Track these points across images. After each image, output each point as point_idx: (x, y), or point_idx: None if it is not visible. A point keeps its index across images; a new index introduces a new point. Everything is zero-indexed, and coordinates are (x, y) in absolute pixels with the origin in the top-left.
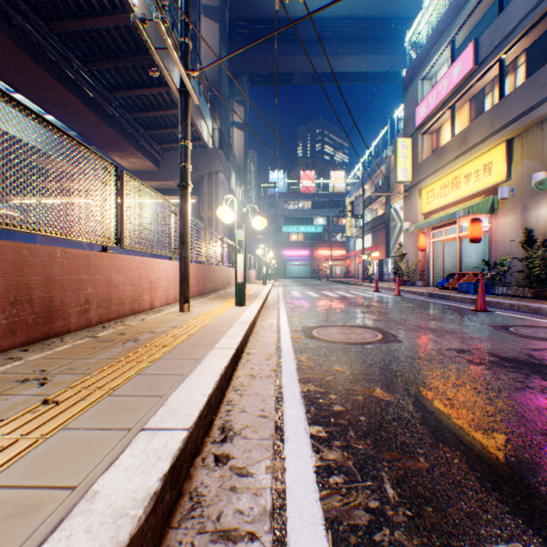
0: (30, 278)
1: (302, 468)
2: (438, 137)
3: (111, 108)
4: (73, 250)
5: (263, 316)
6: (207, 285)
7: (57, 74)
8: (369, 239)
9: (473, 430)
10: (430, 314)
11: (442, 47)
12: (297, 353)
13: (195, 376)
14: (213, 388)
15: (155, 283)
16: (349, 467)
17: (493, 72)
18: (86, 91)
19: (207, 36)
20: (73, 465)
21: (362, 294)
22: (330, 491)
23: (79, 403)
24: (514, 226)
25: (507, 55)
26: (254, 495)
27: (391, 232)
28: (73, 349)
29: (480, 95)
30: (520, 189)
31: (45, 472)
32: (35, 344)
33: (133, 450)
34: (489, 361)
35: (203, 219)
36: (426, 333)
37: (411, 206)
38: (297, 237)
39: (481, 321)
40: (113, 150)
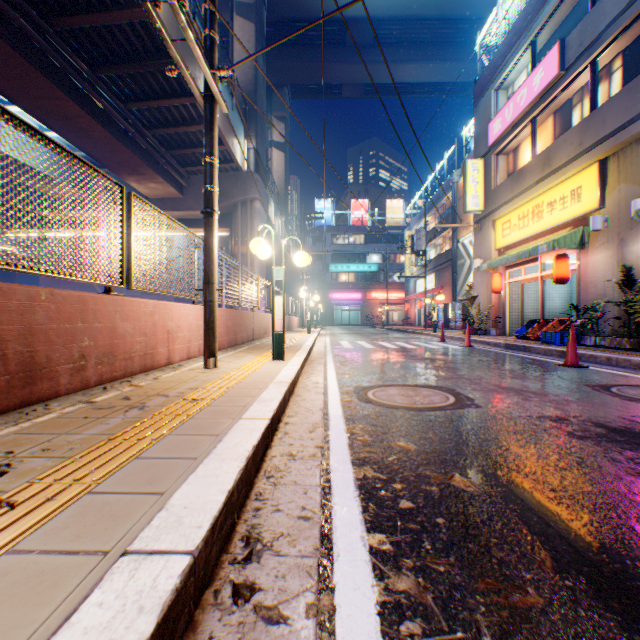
0: (2, 327)
1: (360, 608)
2: (515, 157)
3: (125, 123)
4: (64, 292)
5: (307, 373)
6: (239, 334)
7: (59, 81)
8: (432, 280)
9: (595, 540)
10: (510, 371)
11: (520, 50)
12: (349, 422)
13: (212, 461)
14: (235, 480)
15: (174, 332)
16: (429, 604)
17: (583, 79)
18: (95, 102)
19: (240, 38)
20: (4, 624)
21: (426, 345)
22: None
23: (44, 506)
24: (609, 264)
25: (600, 59)
26: None
27: (459, 271)
28: (59, 419)
29: (567, 107)
30: (617, 219)
31: None
32: (9, 414)
33: (103, 594)
34: (595, 434)
35: (236, 255)
36: (509, 395)
37: (483, 240)
38: (348, 277)
39: (574, 379)
40: (128, 174)
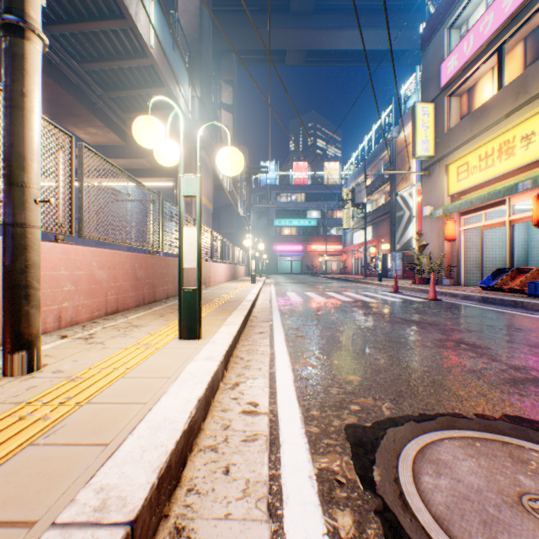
0: None
1: None
2: (471, 97)
3: None
4: None
5: (238, 365)
6: (160, 286)
7: None
8: (369, 232)
9: None
10: None
11: None
12: None
13: None
14: None
15: None
16: None
17: None
18: None
19: None
20: None
21: (383, 297)
22: None
23: None
24: None
25: None
26: None
27: (398, 222)
28: None
29: None
30: None
31: None
32: None
33: None
34: None
35: None
36: None
37: (433, 186)
38: (290, 231)
39: None
40: (63, 115)
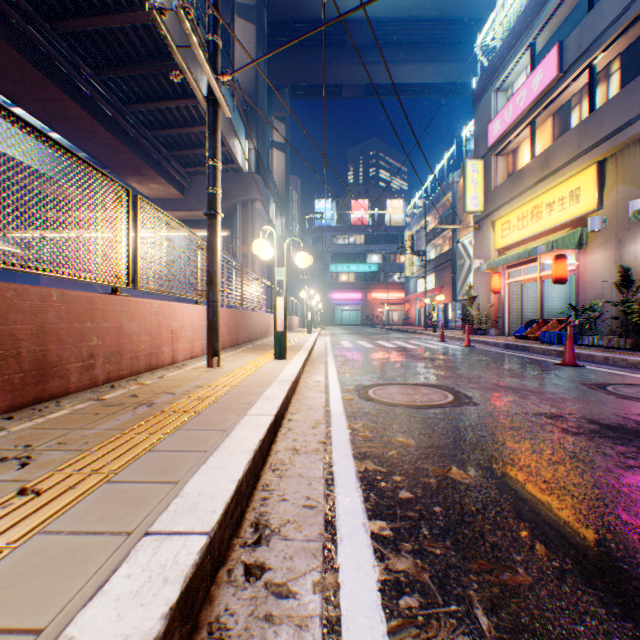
0: (16, 327)
1: (363, 585)
2: (514, 158)
3: (127, 125)
4: (74, 292)
5: (308, 372)
6: (241, 334)
7: (63, 83)
8: (432, 280)
9: (583, 526)
10: (508, 370)
11: (520, 52)
12: (351, 419)
13: (221, 453)
14: (244, 471)
15: (178, 332)
16: (426, 582)
17: (581, 81)
18: (98, 104)
19: (241, 40)
20: (44, 592)
21: (425, 345)
22: (401, 620)
23: (67, 494)
24: (607, 264)
25: (598, 61)
26: (297, 628)
27: (459, 271)
28: (71, 415)
29: (566, 108)
30: (614, 220)
31: (3, 604)
32: (23, 410)
33: (131, 568)
34: (589, 430)
35: (237, 256)
36: (506, 394)
37: (483, 240)
38: (348, 277)
39: (571, 378)
40: (130, 175)
